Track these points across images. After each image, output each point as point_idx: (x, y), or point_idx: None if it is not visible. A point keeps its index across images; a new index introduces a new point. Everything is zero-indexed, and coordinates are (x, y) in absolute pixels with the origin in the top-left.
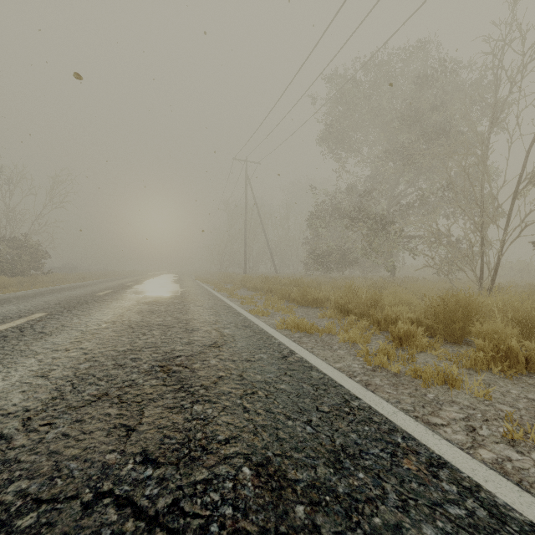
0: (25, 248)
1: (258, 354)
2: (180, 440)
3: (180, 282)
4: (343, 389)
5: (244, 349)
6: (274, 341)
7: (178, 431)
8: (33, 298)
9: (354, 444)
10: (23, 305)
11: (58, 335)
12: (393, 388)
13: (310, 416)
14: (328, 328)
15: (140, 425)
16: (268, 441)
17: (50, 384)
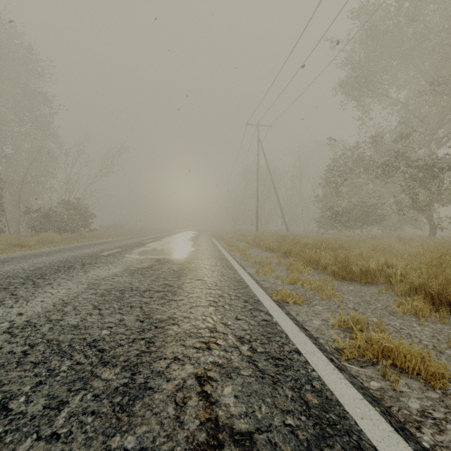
0: (76, 210)
1: None
2: None
3: (194, 240)
4: None
5: None
6: None
7: None
8: (34, 258)
9: None
10: (1, 269)
11: None
12: None
13: None
14: None
15: None
16: None
17: None
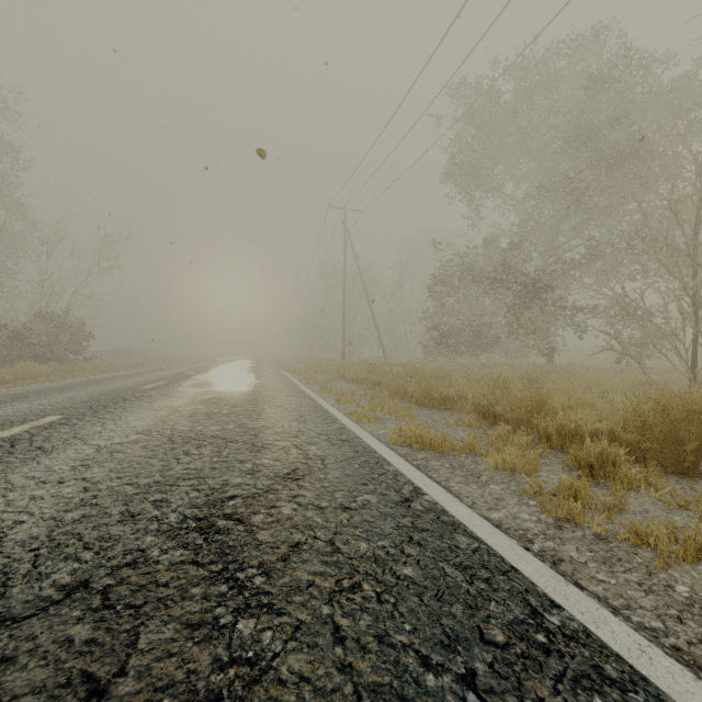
0: (62, 327)
1: (362, 495)
2: None
3: (256, 371)
4: (522, 578)
5: (339, 483)
6: (387, 468)
7: (193, 701)
8: (57, 393)
9: None
10: (39, 403)
11: (61, 454)
12: (604, 568)
13: (470, 659)
14: (469, 444)
15: (119, 679)
16: None
17: None
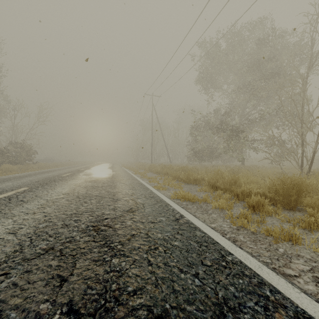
0: (23, 148)
1: (159, 217)
2: (99, 291)
3: (112, 168)
4: (219, 245)
5: (150, 213)
6: (170, 208)
7: (98, 282)
8: (23, 178)
9: (233, 297)
10: (16, 182)
11: (31, 203)
12: (253, 243)
13: (197, 269)
14: (205, 198)
15: (71, 276)
16: (166, 293)
17: (16, 240)
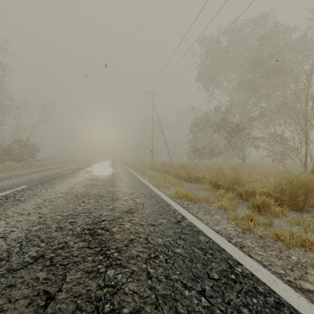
0: (26, 146)
1: (160, 219)
2: None
3: (113, 166)
4: (226, 253)
5: (150, 214)
6: (171, 208)
7: (90, 301)
8: (24, 176)
9: None
10: (17, 180)
11: (28, 202)
12: (262, 249)
13: (203, 285)
14: (206, 197)
15: (59, 293)
16: None
17: (4, 245)
